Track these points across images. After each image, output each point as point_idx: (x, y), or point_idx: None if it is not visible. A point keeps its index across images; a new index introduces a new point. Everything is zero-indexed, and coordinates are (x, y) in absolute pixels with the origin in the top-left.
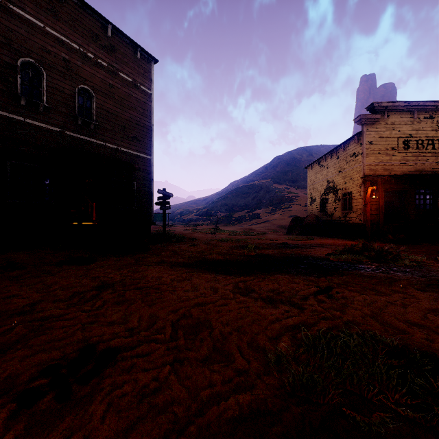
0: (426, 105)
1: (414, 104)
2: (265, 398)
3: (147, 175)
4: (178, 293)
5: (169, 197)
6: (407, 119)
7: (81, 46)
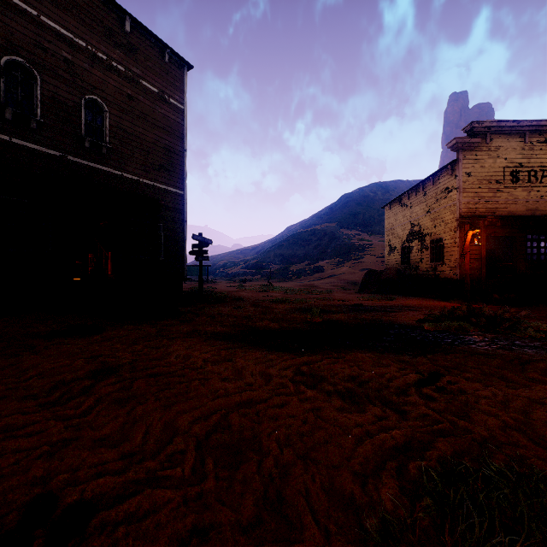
0: (541, 126)
1: (525, 124)
2: None
3: (179, 215)
4: (211, 383)
5: (207, 244)
6: (516, 144)
7: (89, 44)
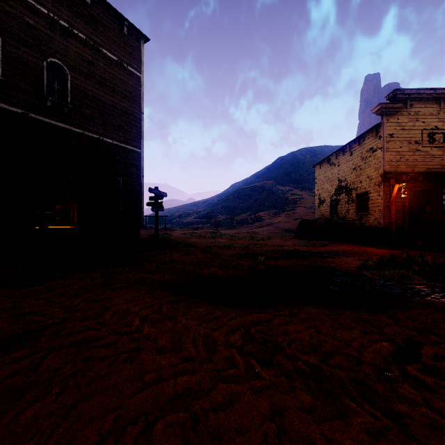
0: None
1: (441, 92)
2: None
3: (136, 171)
4: (142, 358)
5: (161, 196)
6: (433, 109)
7: (51, 11)
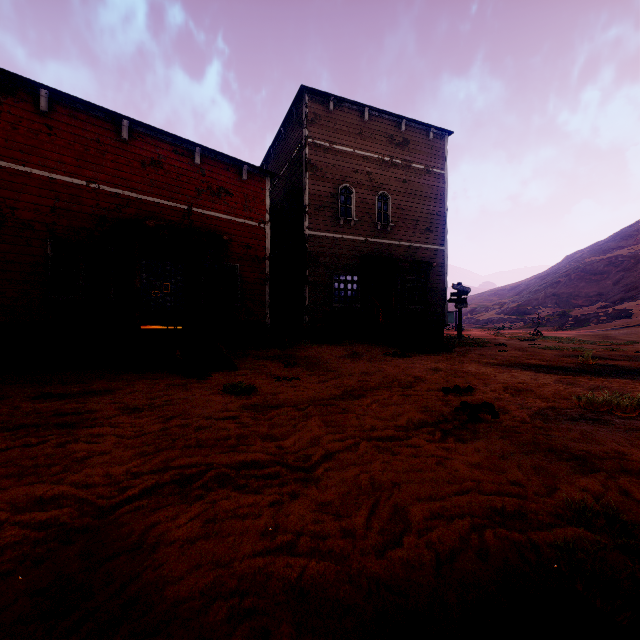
0: None
1: None
2: (564, 405)
3: (440, 269)
4: (500, 377)
5: (466, 292)
6: None
7: (379, 154)
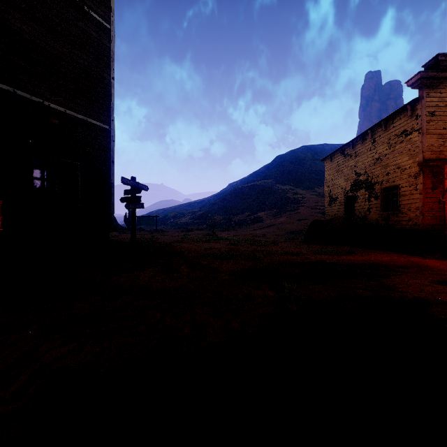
0: None
1: None
2: None
3: (103, 154)
4: None
5: (139, 189)
6: None
7: None
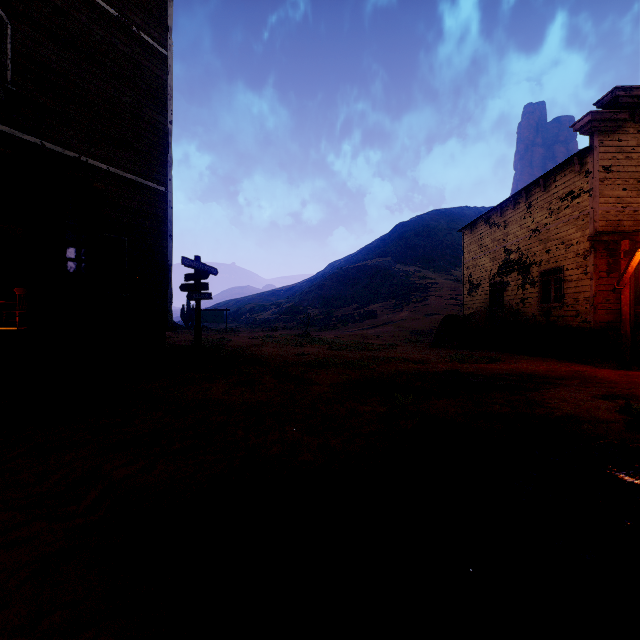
0: None
1: None
2: None
3: (158, 225)
4: None
5: (206, 273)
6: None
7: None
